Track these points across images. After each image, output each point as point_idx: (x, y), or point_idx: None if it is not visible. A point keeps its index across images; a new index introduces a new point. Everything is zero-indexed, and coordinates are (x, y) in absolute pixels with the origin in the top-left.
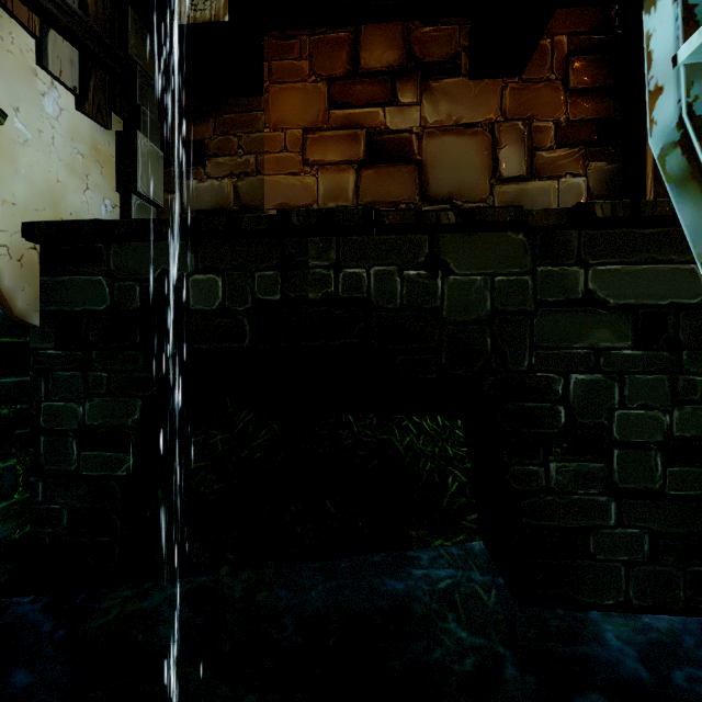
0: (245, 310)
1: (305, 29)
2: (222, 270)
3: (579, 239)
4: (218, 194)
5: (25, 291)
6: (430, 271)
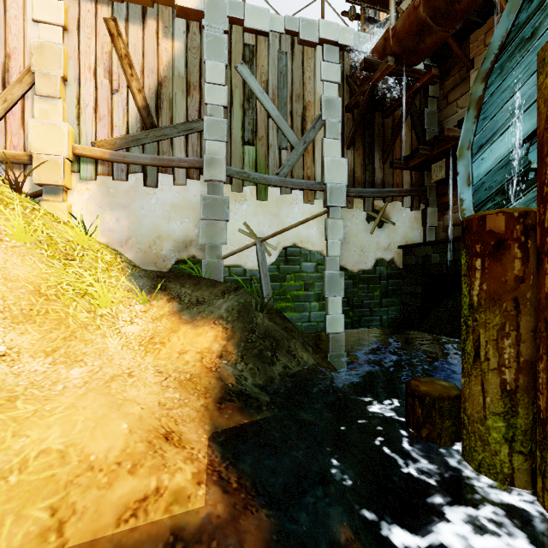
0: (444, 263)
1: None
2: (439, 252)
3: None
4: (454, 219)
5: (399, 260)
6: None
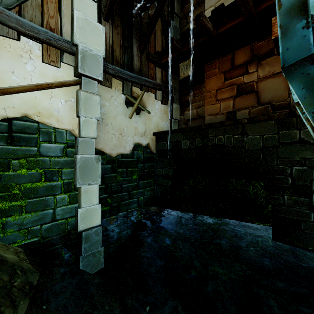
0: (193, 148)
1: (216, 59)
2: (188, 139)
3: (297, 120)
4: (192, 114)
5: (153, 146)
6: (242, 135)
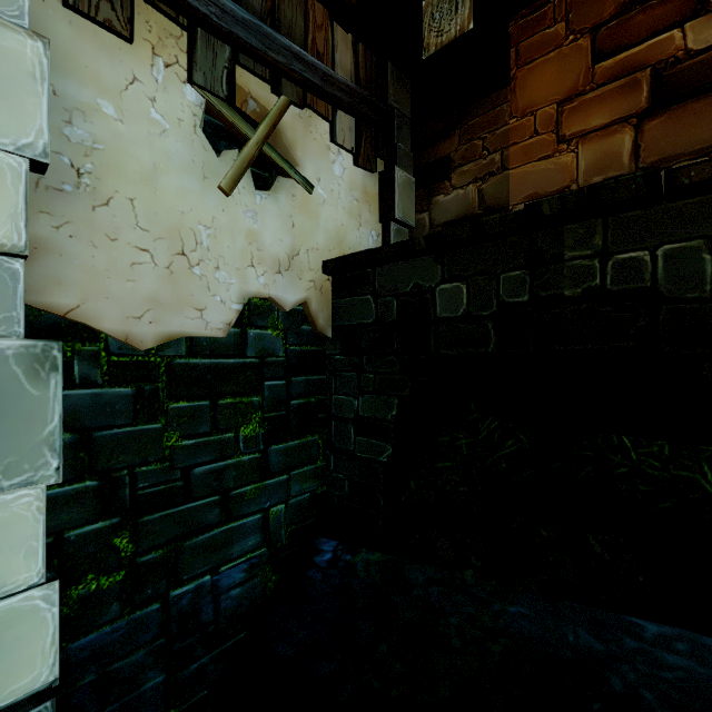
0: (489, 315)
1: None
2: (466, 277)
3: None
4: (463, 202)
5: (323, 312)
6: None
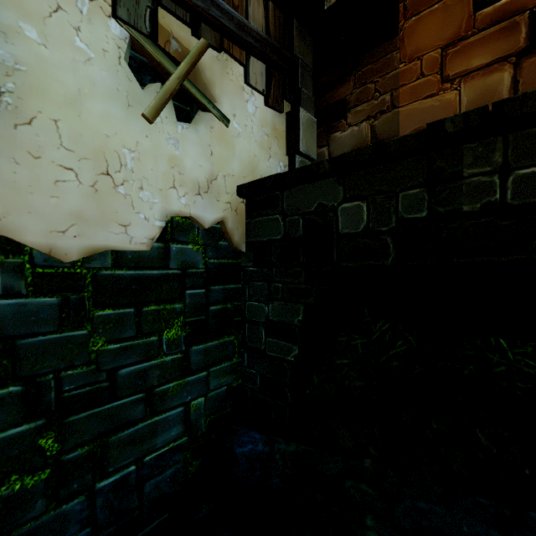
0: (388, 230)
1: None
2: (366, 196)
3: None
4: (357, 137)
5: (238, 230)
6: None
